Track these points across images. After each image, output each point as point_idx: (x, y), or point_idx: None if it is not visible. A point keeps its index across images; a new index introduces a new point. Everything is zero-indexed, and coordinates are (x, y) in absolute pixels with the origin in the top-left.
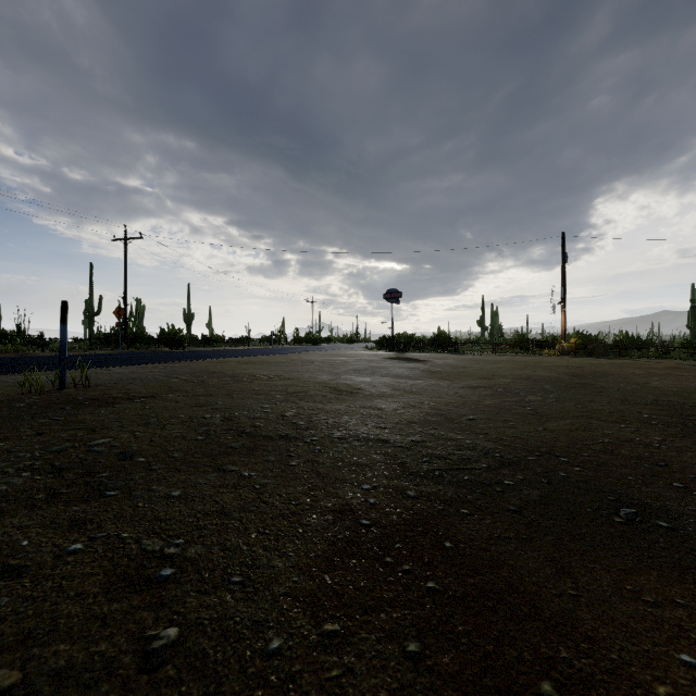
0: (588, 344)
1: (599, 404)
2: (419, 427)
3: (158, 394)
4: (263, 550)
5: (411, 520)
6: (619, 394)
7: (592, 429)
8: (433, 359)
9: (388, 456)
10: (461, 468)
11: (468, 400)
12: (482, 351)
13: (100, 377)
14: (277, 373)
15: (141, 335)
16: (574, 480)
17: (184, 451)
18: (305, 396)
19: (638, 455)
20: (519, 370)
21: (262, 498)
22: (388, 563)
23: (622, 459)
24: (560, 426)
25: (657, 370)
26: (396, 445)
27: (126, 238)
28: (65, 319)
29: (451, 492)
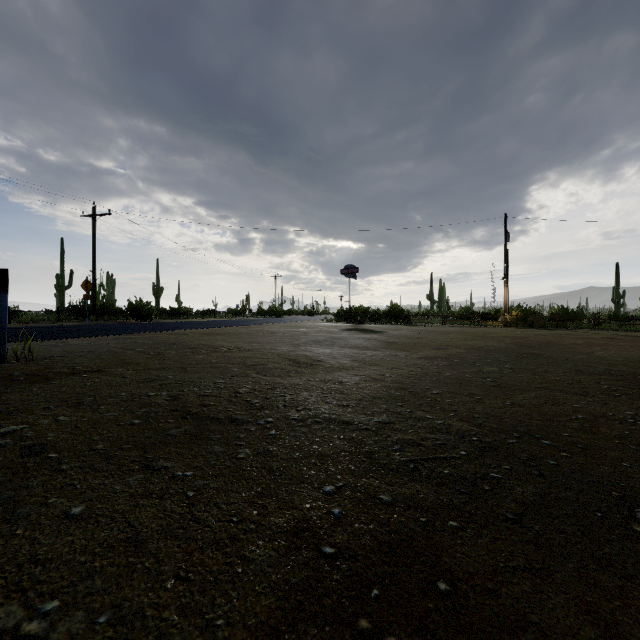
0: (529, 316)
1: (555, 374)
2: (383, 404)
3: (107, 367)
4: (179, 616)
5: (388, 542)
6: (570, 364)
7: (560, 402)
8: (388, 330)
9: (353, 442)
10: (438, 457)
11: (428, 372)
12: (432, 323)
13: (52, 350)
14: (238, 344)
15: (110, 307)
16: (567, 469)
17: (111, 441)
18: (262, 369)
19: (619, 433)
20: (470, 340)
21: (194, 513)
22: (364, 633)
23: (605, 439)
24: (527, 400)
25: (595, 340)
26: (361, 428)
27: (95, 214)
28: (6, 288)
29: (432, 493)
